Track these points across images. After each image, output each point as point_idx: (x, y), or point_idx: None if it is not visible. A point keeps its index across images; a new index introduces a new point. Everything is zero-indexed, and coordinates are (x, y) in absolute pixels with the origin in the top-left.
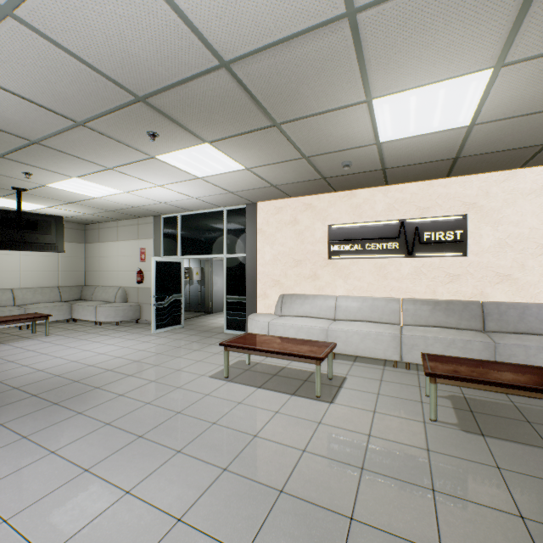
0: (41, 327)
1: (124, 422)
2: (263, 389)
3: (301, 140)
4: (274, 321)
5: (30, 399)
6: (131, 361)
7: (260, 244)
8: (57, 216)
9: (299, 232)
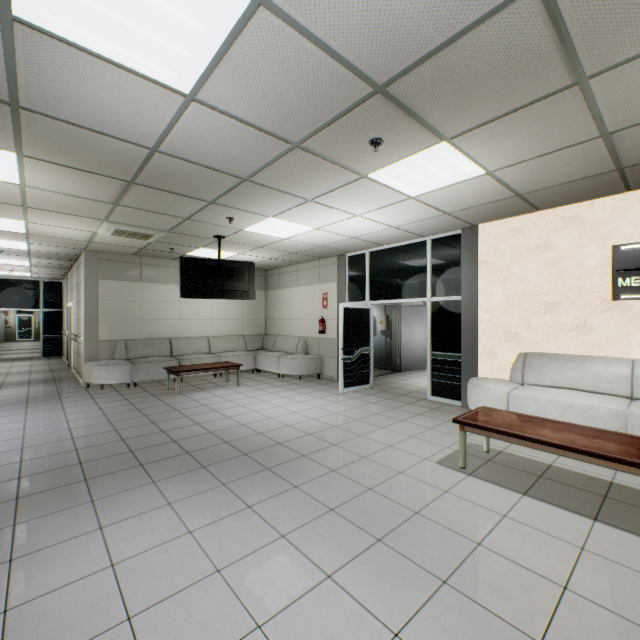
0: (231, 376)
1: (349, 511)
2: (533, 499)
3: (615, 102)
4: (517, 392)
5: (242, 458)
6: (328, 426)
7: (484, 282)
8: (248, 262)
9: (553, 260)
